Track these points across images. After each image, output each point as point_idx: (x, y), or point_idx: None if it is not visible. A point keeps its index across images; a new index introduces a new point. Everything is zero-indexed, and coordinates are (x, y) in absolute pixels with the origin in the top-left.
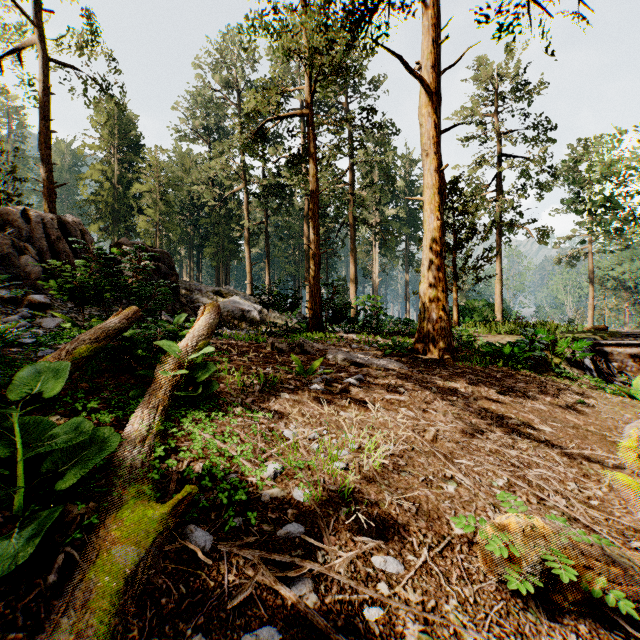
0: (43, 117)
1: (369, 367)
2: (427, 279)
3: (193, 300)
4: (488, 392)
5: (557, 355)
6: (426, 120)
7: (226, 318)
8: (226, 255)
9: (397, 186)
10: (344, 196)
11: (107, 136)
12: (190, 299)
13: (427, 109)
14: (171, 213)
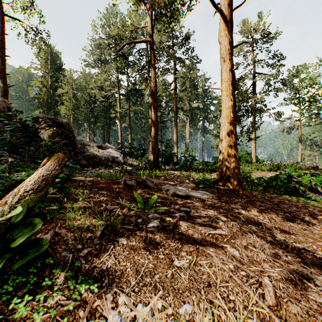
0: (1, 47)
1: (191, 198)
2: (224, 138)
3: (84, 151)
4: (279, 219)
5: (301, 184)
6: (223, 39)
7: (103, 161)
8: (108, 127)
9: (198, 91)
10: (171, 95)
11: (44, 63)
12: (83, 150)
13: (224, 32)
14: (79, 105)
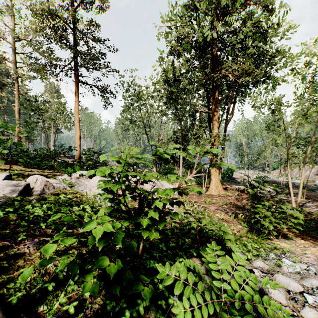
0: None
1: None
2: (17, 141)
3: None
4: None
5: None
6: (17, 114)
7: None
8: None
9: None
10: None
11: None
12: None
13: (17, 113)
14: None
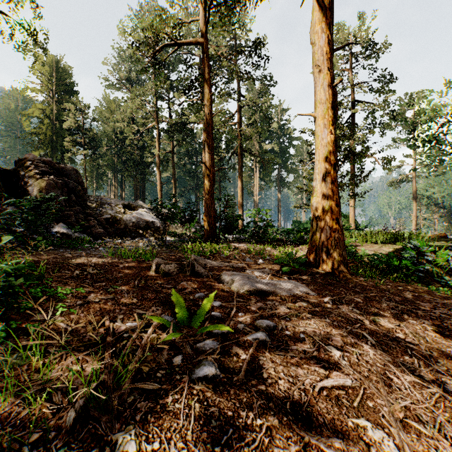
0: None
1: (272, 296)
2: (320, 193)
3: (102, 212)
4: (430, 335)
5: (434, 265)
6: (319, 36)
7: (131, 228)
8: (142, 177)
9: (272, 128)
10: (233, 131)
11: (46, 82)
12: (99, 211)
13: (320, 25)
14: (100, 145)
